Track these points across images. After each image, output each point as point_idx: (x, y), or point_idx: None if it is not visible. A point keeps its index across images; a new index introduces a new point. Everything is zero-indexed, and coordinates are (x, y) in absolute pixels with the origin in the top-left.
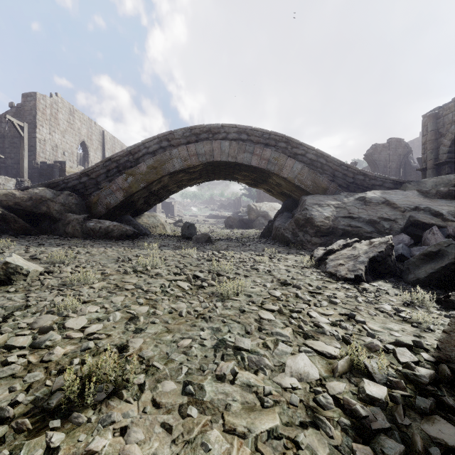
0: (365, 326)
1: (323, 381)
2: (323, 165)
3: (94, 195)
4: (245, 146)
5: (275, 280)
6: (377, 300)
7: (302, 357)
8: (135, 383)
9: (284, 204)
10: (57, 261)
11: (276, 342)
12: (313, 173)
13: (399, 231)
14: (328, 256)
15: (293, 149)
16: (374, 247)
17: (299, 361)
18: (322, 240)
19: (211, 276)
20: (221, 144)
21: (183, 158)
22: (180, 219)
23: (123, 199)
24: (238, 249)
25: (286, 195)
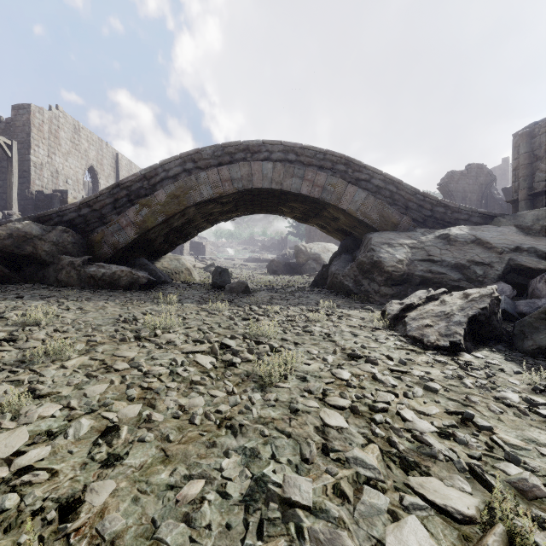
0: (497, 439)
1: None
2: (393, 193)
3: (97, 232)
4: (293, 168)
5: (339, 350)
6: (492, 383)
7: (413, 526)
8: None
9: (342, 244)
10: (31, 322)
11: (357, 481)
12: (380, 203)
13: (495, 278)
14: (407, 313)
15: (355, 173)
16: (473, 301)
17: (410, 539)
18: (394, 290)
19: (247, 345)
20: (262, 166)
21: (213, 184)
22: (213, 263)
23: (135, 237)
24: (284, 302)
25: (345, 232)
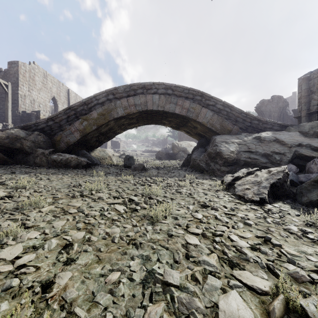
0: (283, 251)
1: None
2: (228, 113)
3: (57, 135)
4: (171, 98)
5: (196, 202)
6: (282, 221)
7: (234, 296)
8: None
9: (199, 142)
10: (20, 186)
11: (204, 273)
12: (221, 118)
13: (287, 162)
14: (236, 181)
15: (206, 101)
16: (273, 174)
17: (232, 302)
18: (228, 169)
19: (144, 199)
20: (153, 97)
21: (124, 107)
22: (124, 153)
23: (79, 138)
24: (165, 175)
25: (201, 135)
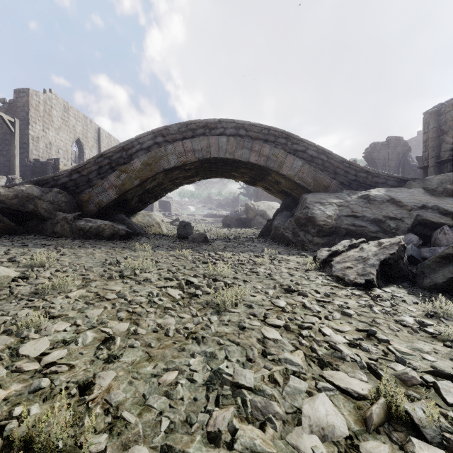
0: (391, 347)
1: (354, 439)
2: (325, 162)
3: (85, 193)
4: (243, 142)
5: (278, 286)
6: (394, 310)
7: (322, 399)
8: (92, 451)
9: (284, 202)
10: (37, 264)
11: (286, 373)
12: (314, 170)
13: (406, 231)
14: (333, 258)
15: (294, 145)
16: (384, 248)
17: (319, 407)
18: (324, 240)
19: (206, 282)
20: (218, 140)
21: (178, 154)
22: (177, 218)
23: (116, 197)
24: (236, 249)
25: (286, 193)
